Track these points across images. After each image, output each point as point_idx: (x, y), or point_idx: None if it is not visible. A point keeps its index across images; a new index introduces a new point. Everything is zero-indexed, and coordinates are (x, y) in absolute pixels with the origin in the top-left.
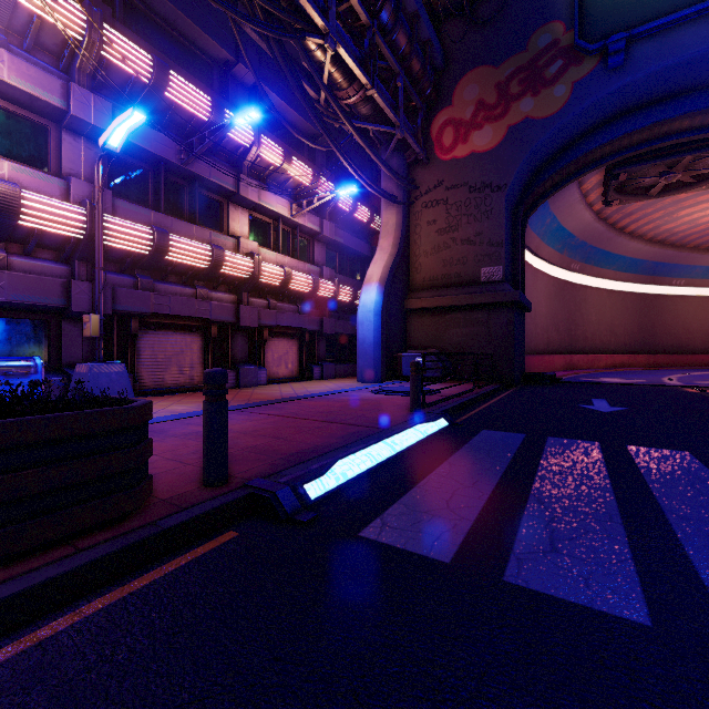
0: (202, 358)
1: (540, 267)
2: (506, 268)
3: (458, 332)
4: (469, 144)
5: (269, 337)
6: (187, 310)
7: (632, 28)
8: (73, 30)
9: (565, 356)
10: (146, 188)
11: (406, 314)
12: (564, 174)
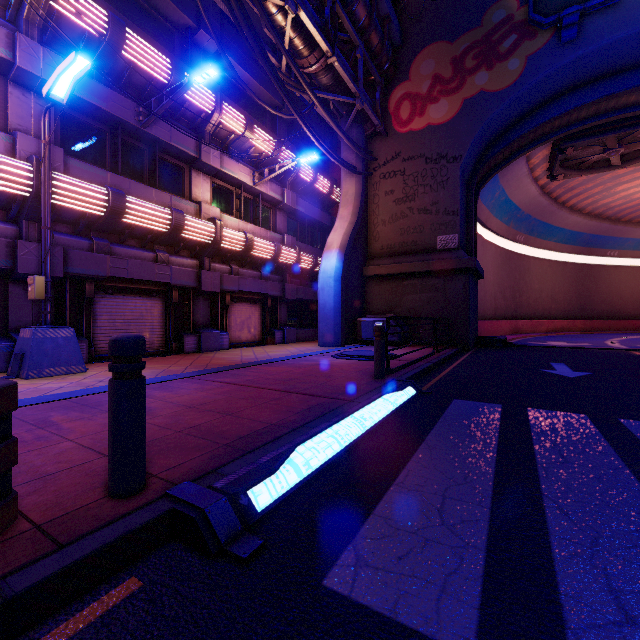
0: (163, 322)
1: (488, 238)
2: (461, 236)
3: (415, 298)
4: (425, 117)
5: (232, 302)
6: (146, 274)
7: (585, 1)
8: None
9: (511, 321)
10: (104, 150)
11: (364, 280)
12: (515, 148)
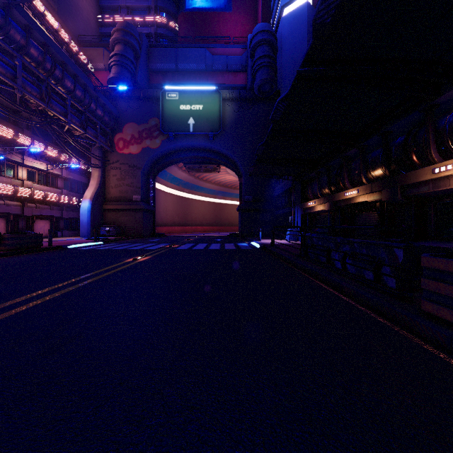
0: (5, 228)
1: (170, 191)
2: (142, 196)
3: (124, 218)
4: (129, 149)
5: (36, 219)
6: (2, 210)
7: (175, 131)
8: None
9: (181, 227)
10: None
11: (103, 210)
12: (167, 163)
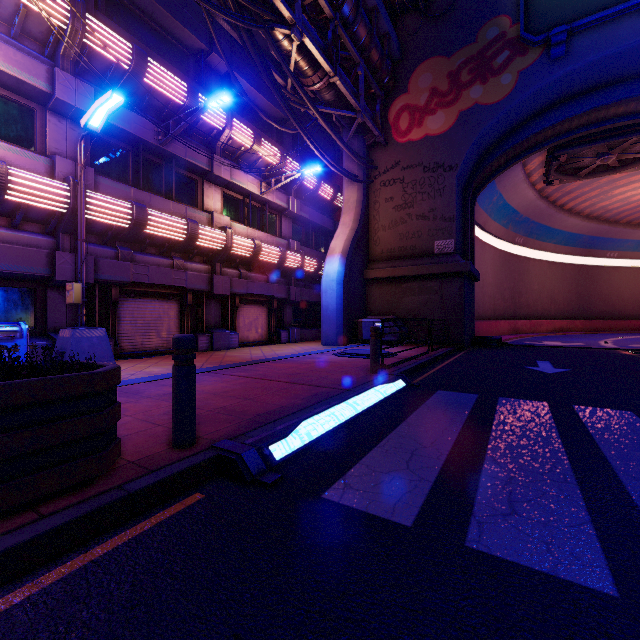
0: (178, 323)
1: (487, 241)
2: (457, 241)
3: (413, 300)
4: (423, 128)
5: (241, 304)
6: (165, 279)
7: (572, 21)
8: (57, 19)
9: (510, 321)
10: (127, 167)
11: (365, 283)
12: (510, 156)
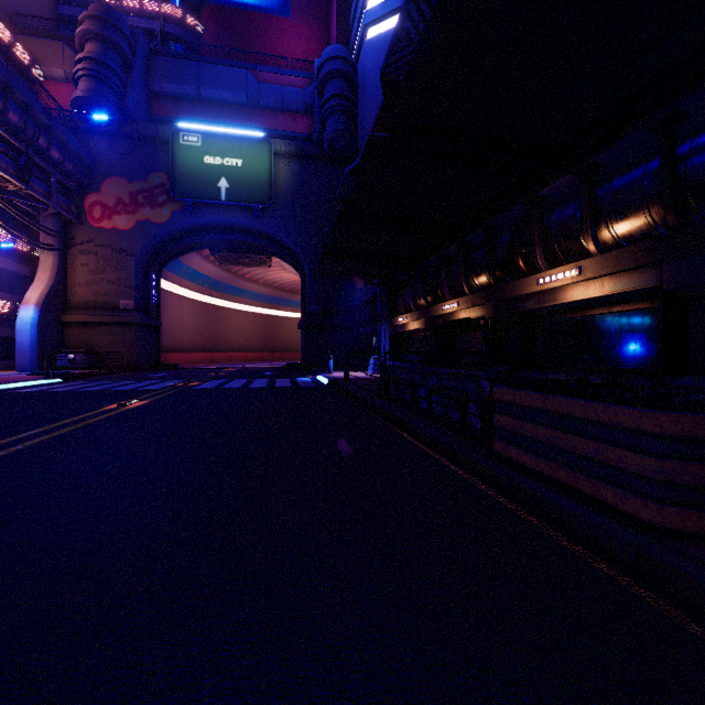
0: None
1: (187, 294)
2: (137, 302)
3: (103, 339)
4: (112, 222)
5: None
6: None
7: (195, 198)
8: None
9: (207, 353)
10: None
11: (63, 324)
12: (181, 249)
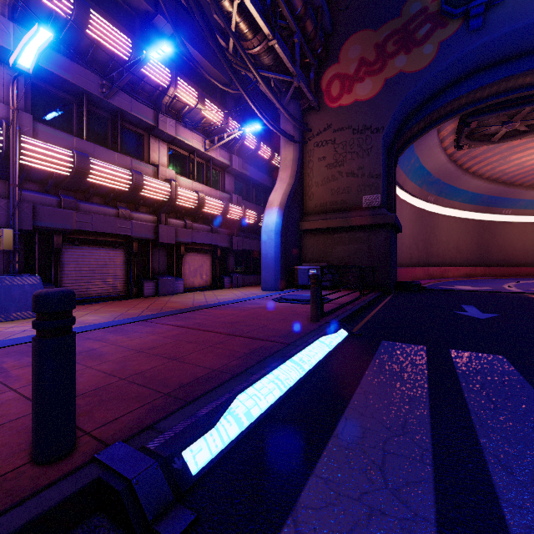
0: (124, 270)
1: (404, 198)
2: (383, 196)
3: (343, 249)
4: (352, 94)
5: (186, 252)
6: (109, 228)
7: None
8: None
9: (424, 268)
10: (71, 118)
11: (300, 233)
12: (428, 121)
